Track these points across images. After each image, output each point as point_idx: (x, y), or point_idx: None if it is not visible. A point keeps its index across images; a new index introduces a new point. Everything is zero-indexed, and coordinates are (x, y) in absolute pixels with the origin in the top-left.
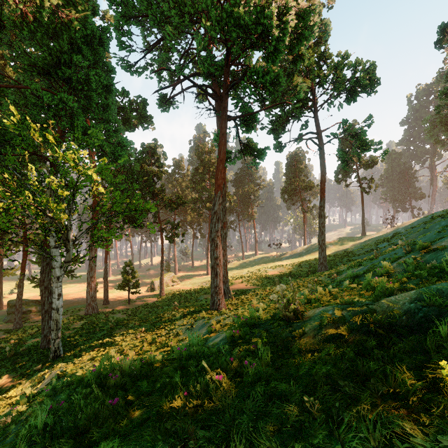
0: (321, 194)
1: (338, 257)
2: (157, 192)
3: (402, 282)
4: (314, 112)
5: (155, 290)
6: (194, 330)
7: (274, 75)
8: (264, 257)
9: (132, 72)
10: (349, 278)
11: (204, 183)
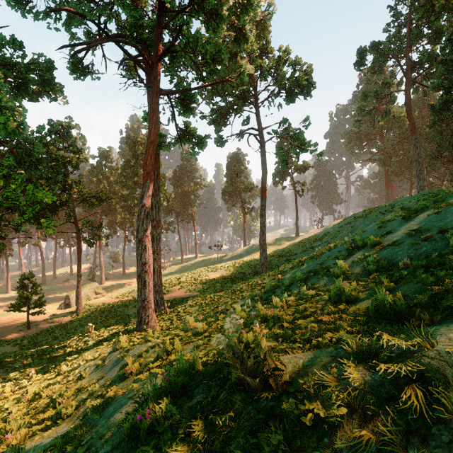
0: (262, 193)
1: (277, 257)
2: (72, 184)
3: (391, 289)
4: (256, 107)
5: (70, 306)
6: (106, 367)
7: (215, 49)
8: (205, 259)
9: (23, 10)
10: (300, 281)
11: (137, 177)
